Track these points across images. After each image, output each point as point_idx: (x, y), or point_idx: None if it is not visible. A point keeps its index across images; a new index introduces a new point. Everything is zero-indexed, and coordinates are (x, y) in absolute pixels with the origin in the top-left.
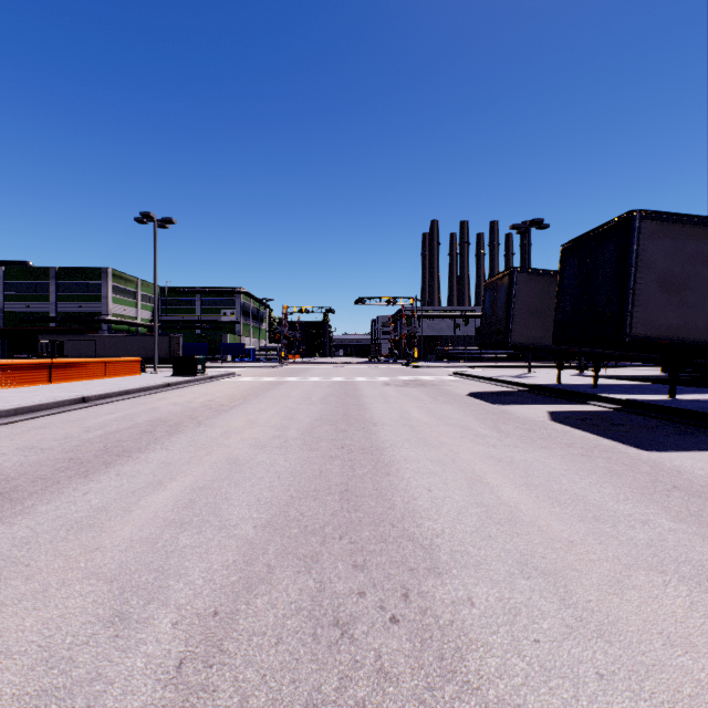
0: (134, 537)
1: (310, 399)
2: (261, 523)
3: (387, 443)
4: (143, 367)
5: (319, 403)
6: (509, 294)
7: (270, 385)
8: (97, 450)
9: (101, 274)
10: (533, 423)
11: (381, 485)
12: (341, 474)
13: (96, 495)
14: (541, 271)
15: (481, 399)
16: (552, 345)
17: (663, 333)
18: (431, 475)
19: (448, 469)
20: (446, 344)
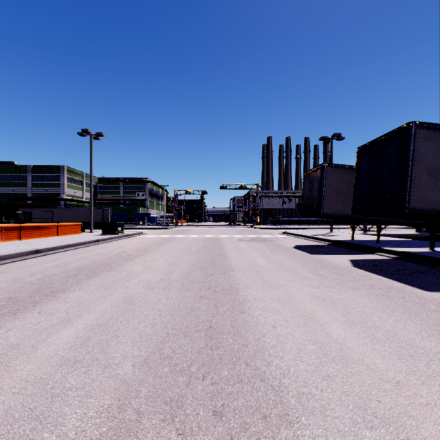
0: (30, 377)
1: (189, 251)
2: (139, 362)
3: (241, 284)
4: (83, 229)
5: (195, 253)
6: (321, 181)
7: (164, 240)
8: (32, 291)
9: (60, 170)
10: (341, 268)
11: (237, 322)
12: (207, 311)
13: (16, 332)
14: (342, 166)
15: (303, 251)
16: (349, 215)
17: (431, 207)
18: (275, 312)
19: (287, 307)
20: (277, 214)
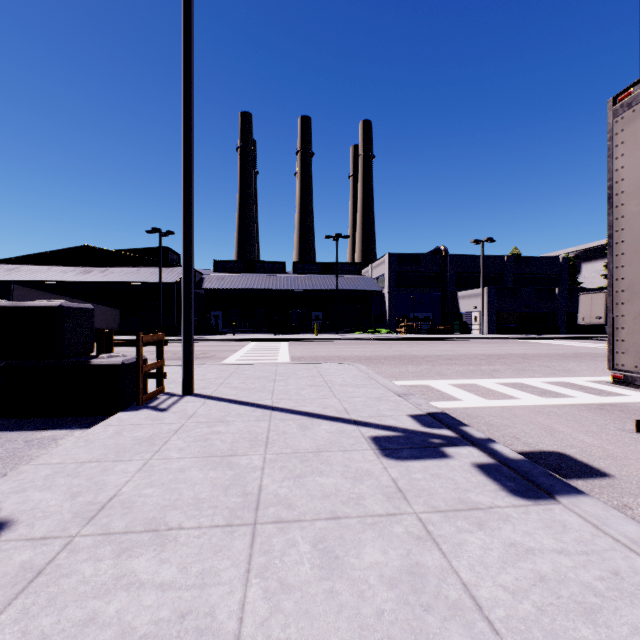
0: None
1: None
2: None
3: None
4: None
5: None
6: None
7: None
8: None
9: None
10: None
11: None
12: None
13: None
14: None
15: None
16: None
17: None
18: None
19: None
20: None
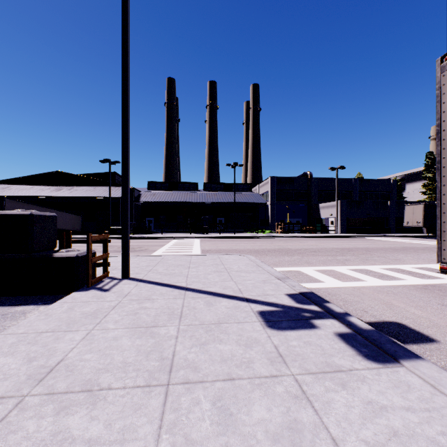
0: None
1: None
2: None
3: None
4: None
5: None
6: None
7: None
8: None
9: None
10: None
11: None
12: None
13: None
14: None
15: None
16: None
17: None
18: None
19: None
20: None
